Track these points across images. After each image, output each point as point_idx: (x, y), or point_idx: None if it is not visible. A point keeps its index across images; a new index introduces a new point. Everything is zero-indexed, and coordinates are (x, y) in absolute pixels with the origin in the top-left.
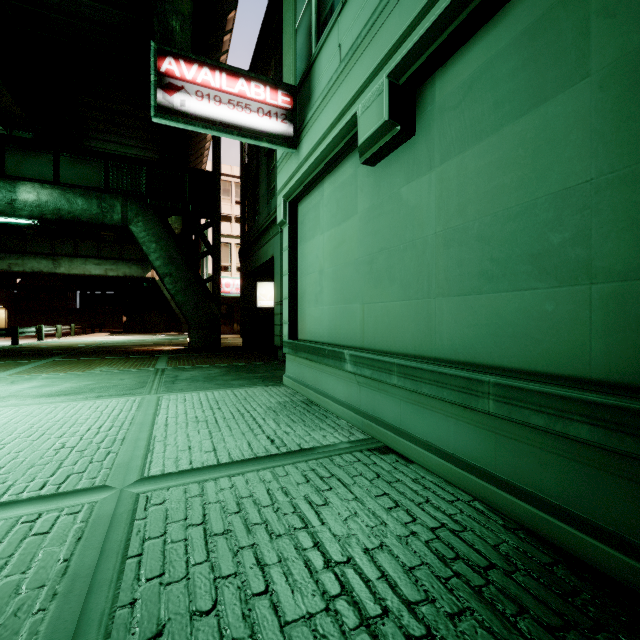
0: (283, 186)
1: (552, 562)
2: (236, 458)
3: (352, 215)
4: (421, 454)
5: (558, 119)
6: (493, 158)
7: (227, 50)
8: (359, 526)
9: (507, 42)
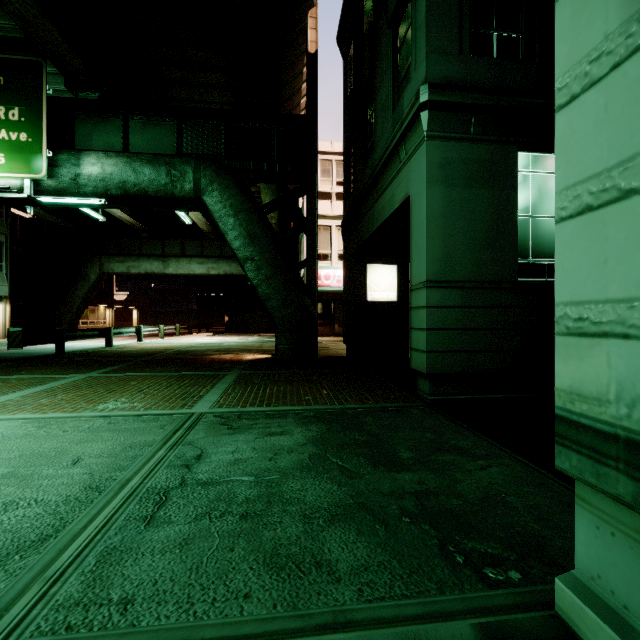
0: None
1: None
2: None
3: None
4: None
5: None
6: None
7: None
8: None
9: None
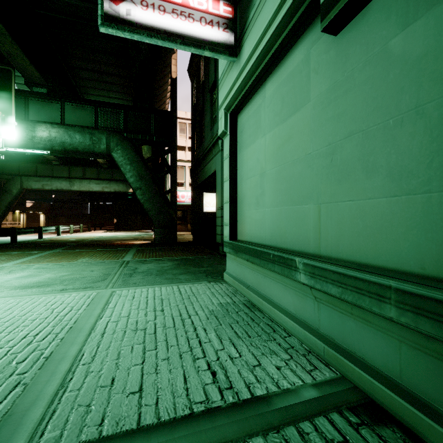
0: (224, 99)
1: None
2: (164, 414)
3: (302, 105)
4: None
5: None
6: None
7: None
8: None
9: None
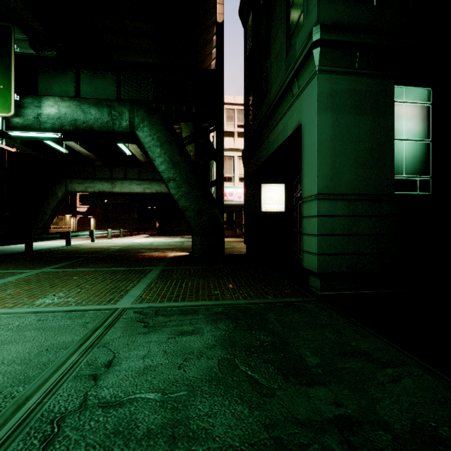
0: None
1: None
2: None
3: None
4: None
5: None
6: None
7: None
8: None
9: None
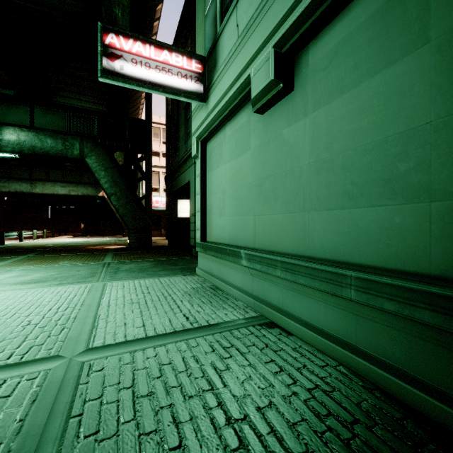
0: (196, 130)
1: (402, 417)
2: (160, 332)
3: (246, 150)
4: (298, 329)
5: (404, 76)
6: (353, 107)
7: (156, 32)
8: (253, 388)
9: (364, 19)
